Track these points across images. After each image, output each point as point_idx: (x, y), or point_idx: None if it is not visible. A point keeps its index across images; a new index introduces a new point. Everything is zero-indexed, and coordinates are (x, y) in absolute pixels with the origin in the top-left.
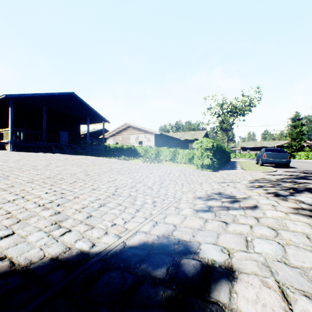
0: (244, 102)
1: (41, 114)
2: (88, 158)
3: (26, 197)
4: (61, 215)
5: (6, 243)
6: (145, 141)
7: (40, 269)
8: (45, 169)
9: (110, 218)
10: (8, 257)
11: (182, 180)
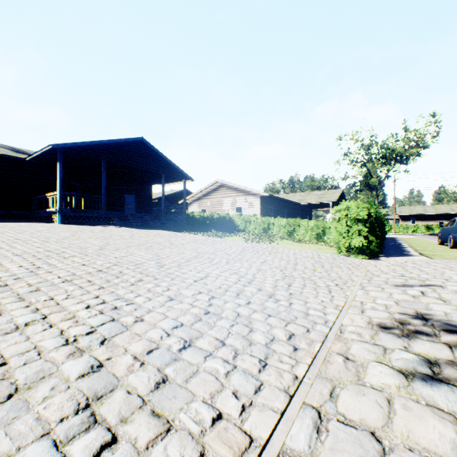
0: (408, 140)
1: (100, 171)
2: (163, 234)
3: (49, 317)
4: (103, 374)
5: None
6: (246, 207)
7: None
8: (98, 254)
9: (207, 391)
10: None
11: (324, 278)
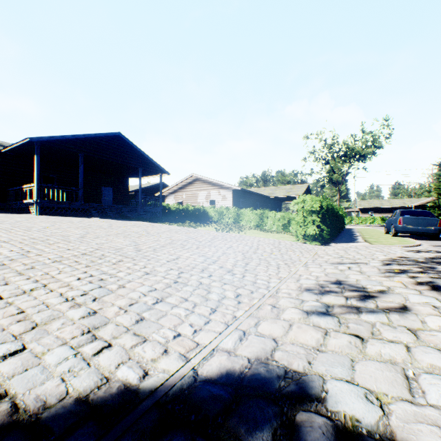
0: (365, 141)
1: (77, 163)
2: (140, 224)
3: (49, 285)
4: (98, 316)
5: (9, 368)
6: (219, 199)
7: (57, 422)
8: (80, 241)
9: (172, 324)
10: (9, 394)
11: (277, 259)
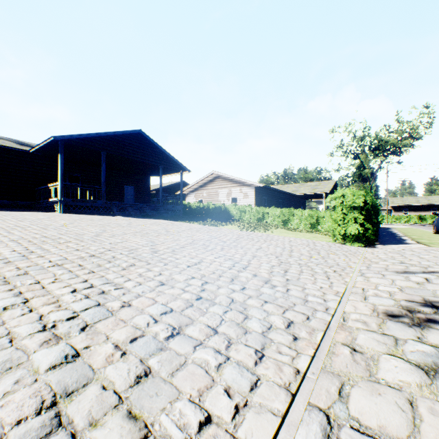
0: (401, 132)
1: (100, 162)
2: (160, 222)
3: (31, 301)
4: (77, 366)
5: None
6: (241, 197)
7: None
8: (93, 240)
9: (195, 387)
10: None
11: (321, 265)
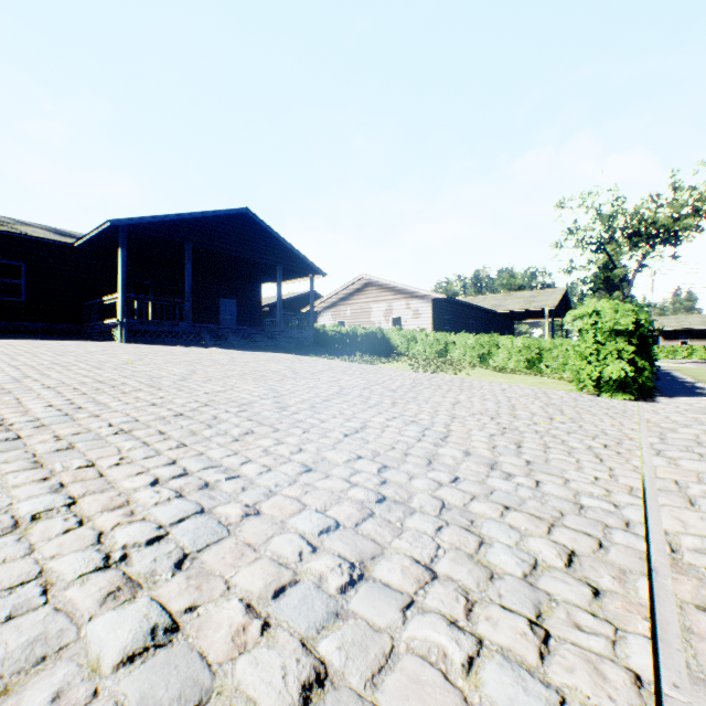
0: (680, 205)
1: (183, 262)
2: (281, 358)
3: (81, 502)
4: (176, 656)
5: None
6: (408, 316)
7: None
8: (177, 388)
9: None
10: None
11: (575, 433)
